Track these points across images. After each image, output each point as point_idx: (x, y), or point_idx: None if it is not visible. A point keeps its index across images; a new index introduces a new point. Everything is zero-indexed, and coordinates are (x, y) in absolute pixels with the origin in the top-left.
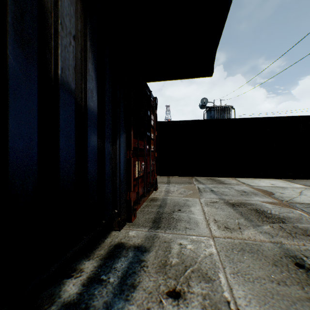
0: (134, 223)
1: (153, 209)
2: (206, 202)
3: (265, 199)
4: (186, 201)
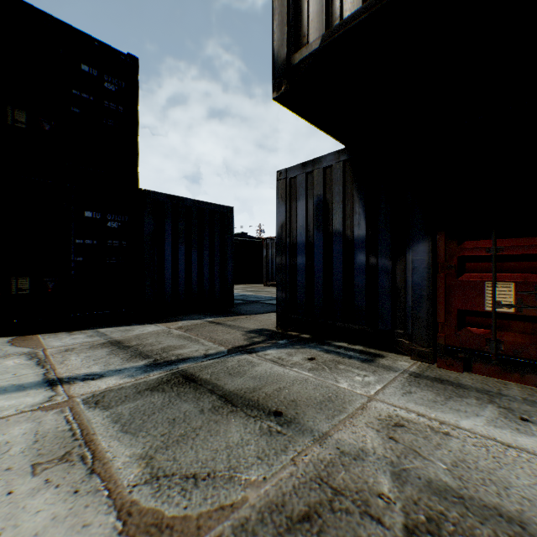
0: (436, 368)
1: (514, 393)
2: None
3: None
4: None
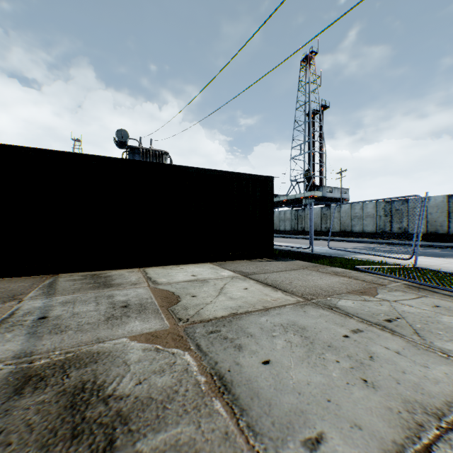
0: None
1: None
2: None
3: (148, 325)
4: None
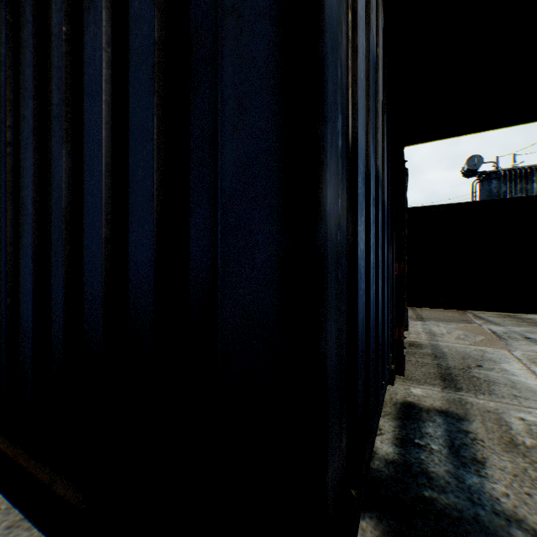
0: (408, 377)
1: (426, 360)
2: (528, 357)
3: None
4: (482, 353)
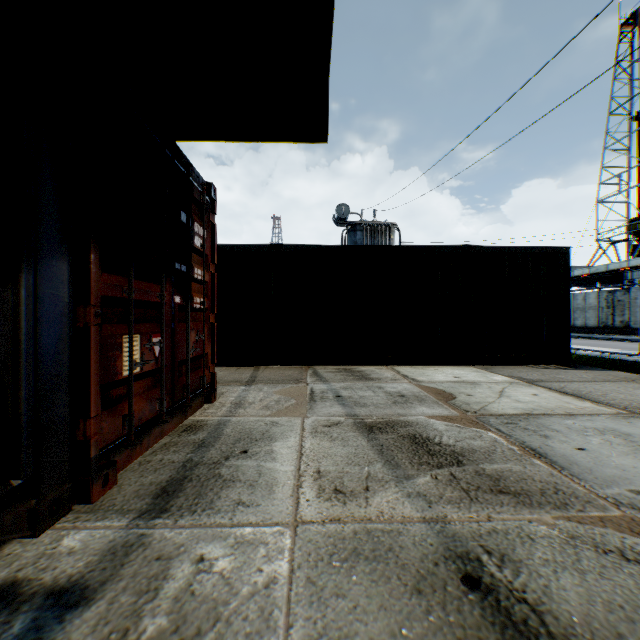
0: (101, 503)
1: (178, 456)
2: (316, 425)
3: (437, 411)
4: (271, 427)
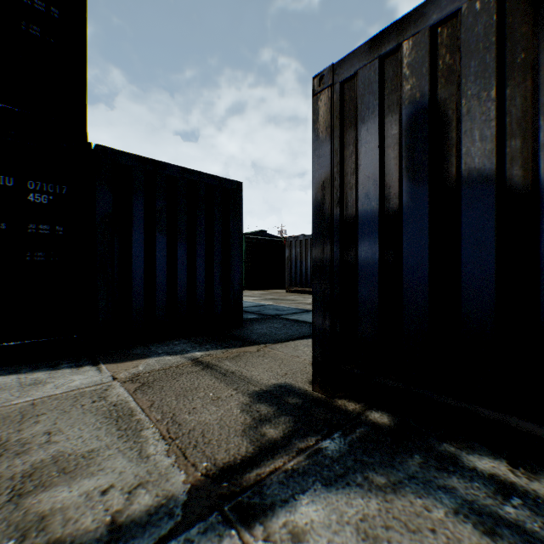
0: None
1: None
2: None
3: None
4: None
